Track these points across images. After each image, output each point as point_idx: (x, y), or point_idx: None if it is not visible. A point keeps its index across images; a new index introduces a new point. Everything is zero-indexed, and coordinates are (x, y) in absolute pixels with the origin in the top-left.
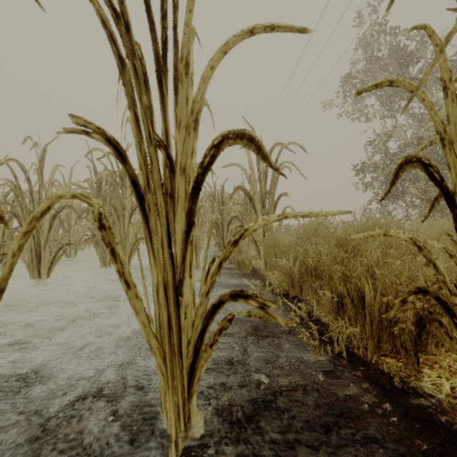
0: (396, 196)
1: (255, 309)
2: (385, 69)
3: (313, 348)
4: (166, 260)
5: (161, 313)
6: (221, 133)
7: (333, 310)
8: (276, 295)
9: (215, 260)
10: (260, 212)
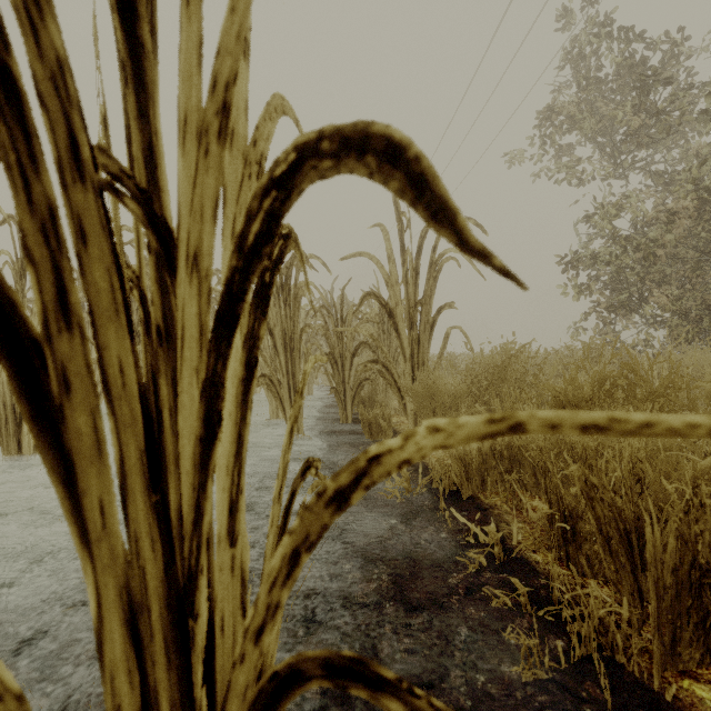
0: (630, 306)
1: (398, 527)
2: (612, 98)
3: (528, 652)
4: (140, 527)
5: (114, 703)
6: (295, 140)
7: (553, 539)
8: (437, 492)
9: (310, 466)
10: (407, 336)
